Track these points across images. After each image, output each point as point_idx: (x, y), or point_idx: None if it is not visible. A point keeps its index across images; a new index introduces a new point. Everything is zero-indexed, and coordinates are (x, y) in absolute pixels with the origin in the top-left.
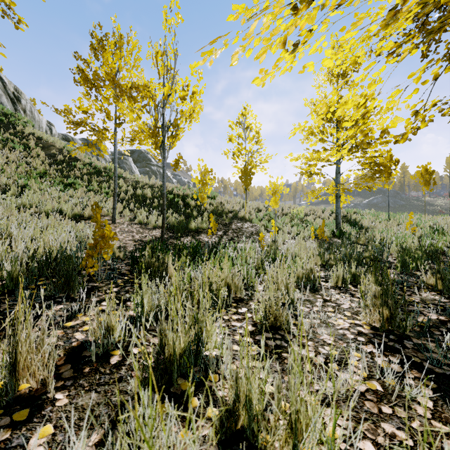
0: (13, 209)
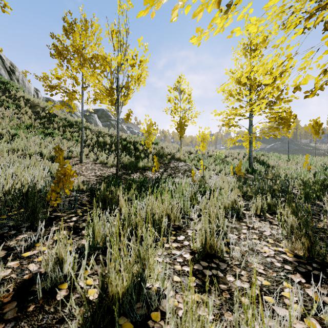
0: (4, 152)
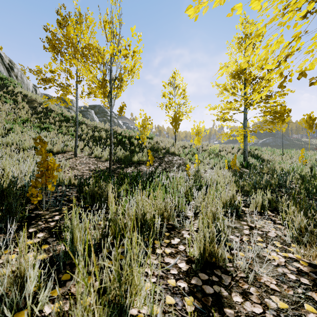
0: None
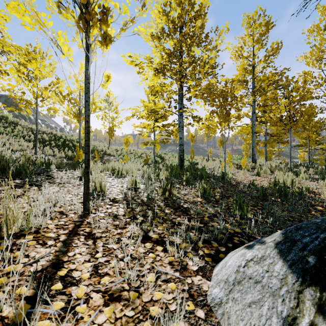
0: None
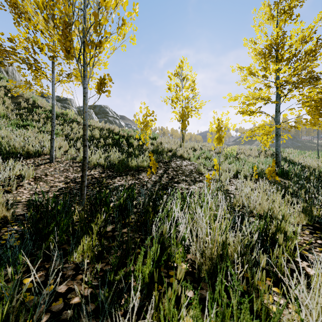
0: None
